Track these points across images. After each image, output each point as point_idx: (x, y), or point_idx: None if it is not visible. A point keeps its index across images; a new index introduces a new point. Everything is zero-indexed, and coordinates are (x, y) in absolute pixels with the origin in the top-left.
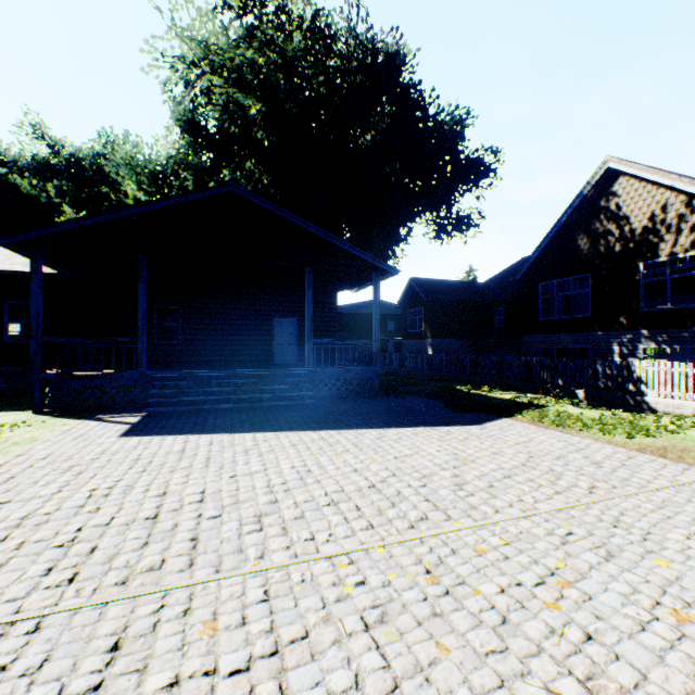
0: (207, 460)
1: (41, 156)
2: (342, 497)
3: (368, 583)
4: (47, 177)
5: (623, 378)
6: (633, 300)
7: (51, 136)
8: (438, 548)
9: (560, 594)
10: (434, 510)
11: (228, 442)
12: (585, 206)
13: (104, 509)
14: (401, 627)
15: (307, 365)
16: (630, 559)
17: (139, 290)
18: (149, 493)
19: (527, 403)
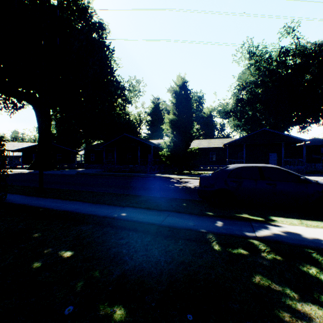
0: None
1: None
2: None
3: None
4: None
5: None
6: None
7: None
8: None
9: None
10: None
11: None
12: None
13: None
14: None
15: (282, 165)
16: None
17: (244, 150)
18: None
19: None
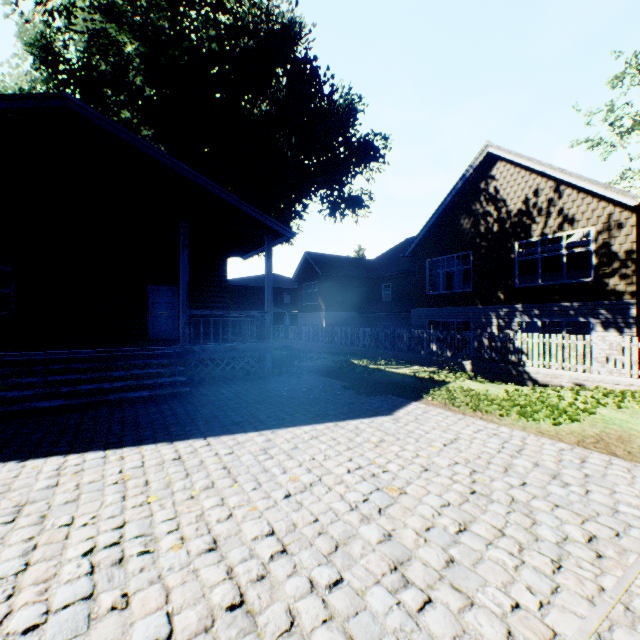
0: None
1: None
2: None
3: None
4: None
5: (507, 349)
6: (509, 276)
7: None
8: None
9: None
10: None
11: None
12: (468, 188)
13: None
14: None
15: (182, 342)
16: None
17: None
18: None
19: (428, 379)
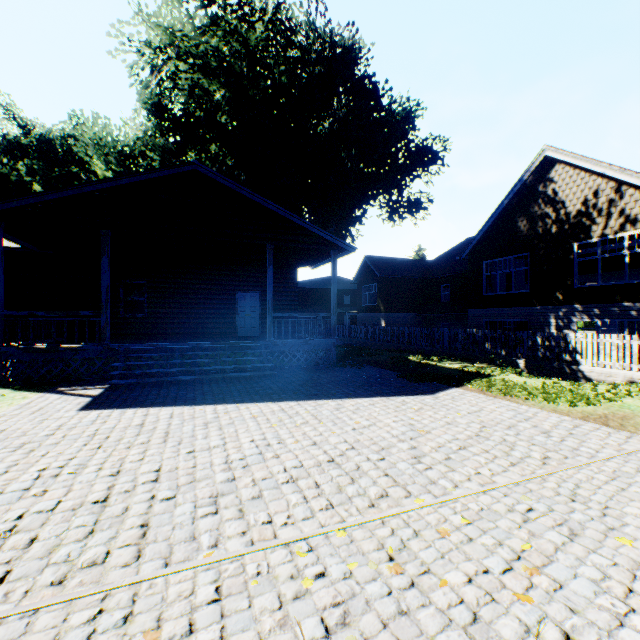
0: (166, 435)
1: (12, 136)
2: (301, 474)
3: (329, 575)
4: (18, 156)
5: (560, 349)
6: (568, 277)
7: (22, 117)
8: (400, 530)
9: (530, 583)
10: (394, 486)
11: (189, 415)
12: (525, 191)
13: (51, 492)
14: (365, 630)
15: (269, 337)
16: (594, 538)
17: (102, 264)
18: (101, 472)
19: (474, 372)
